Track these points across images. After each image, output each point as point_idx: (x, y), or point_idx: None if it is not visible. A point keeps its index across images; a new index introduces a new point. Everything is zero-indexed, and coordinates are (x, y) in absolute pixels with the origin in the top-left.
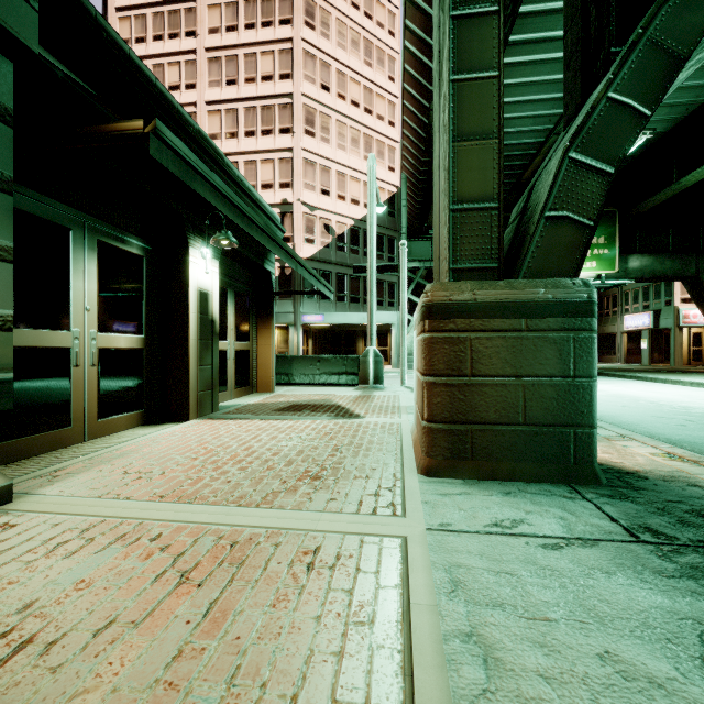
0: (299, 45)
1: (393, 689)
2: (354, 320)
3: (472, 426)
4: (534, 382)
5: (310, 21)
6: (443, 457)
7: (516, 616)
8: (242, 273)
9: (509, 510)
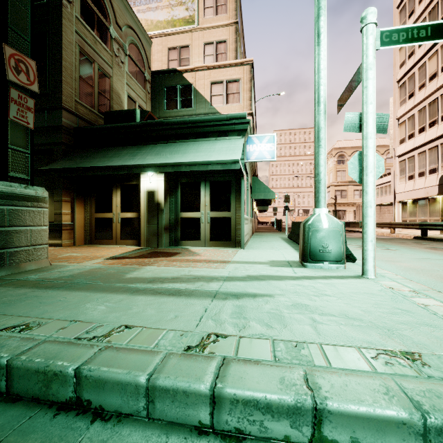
0: None
1: None
2: None
3: None
4: None
5: None
6: None
7: None
8: None
9: None
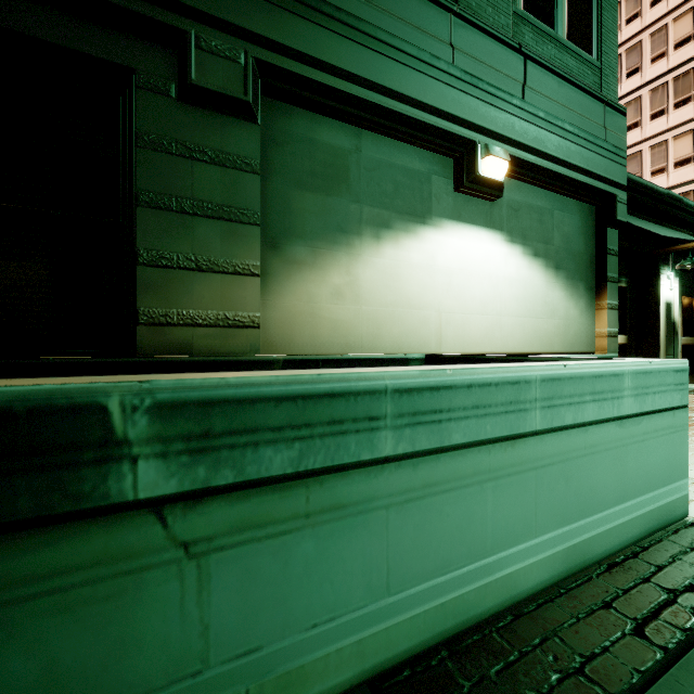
0: None
1: None
2: None
3: None
4: None
5: None
6: None
7: None
8: (687, 279)
9: None
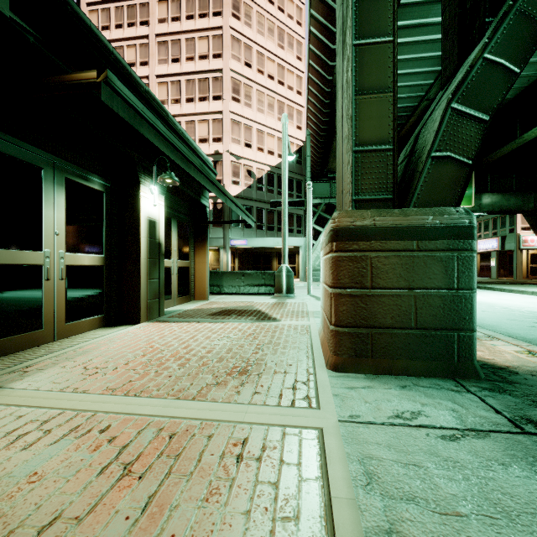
0: (228, 32)
1: None
2: (270, 244)
3: (372, 329)
4: (424, 293)
5: (236, 13)
6: (348, 355)
7: (429, 511)
8: (183, 206)
9: (407, 403)
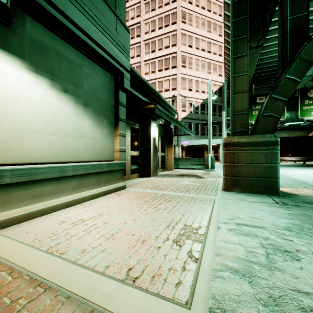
0: (179, 31)
1: (209, 210)
2: (203, 143)
3: (238, 177)
4: (257, 165)
5: (184, 20)
6: (229, 186)
7: (235, 207)
8: (163, 129)
9: (245, 197)
